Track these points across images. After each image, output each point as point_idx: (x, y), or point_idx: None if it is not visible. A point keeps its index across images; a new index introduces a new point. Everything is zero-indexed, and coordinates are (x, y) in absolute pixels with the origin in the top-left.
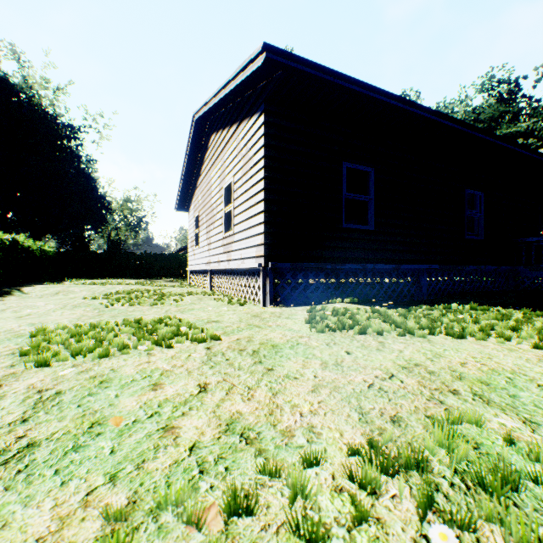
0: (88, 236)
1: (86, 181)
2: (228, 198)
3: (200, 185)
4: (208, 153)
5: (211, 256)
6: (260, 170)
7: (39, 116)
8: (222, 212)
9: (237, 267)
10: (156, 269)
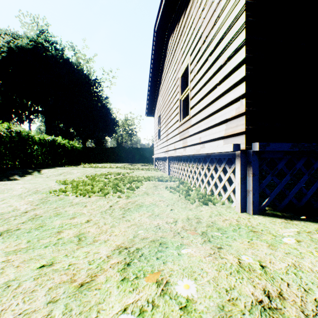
0: (103, 139)
1: (105, 110)
2: (184, 87)
3: (161, 90)
4: (166, 59)
5: (168, 145)
6: (235, 3)
7: (81, 76)
8: (178, 101)
9: (196, 153)
10: (137, 157)
